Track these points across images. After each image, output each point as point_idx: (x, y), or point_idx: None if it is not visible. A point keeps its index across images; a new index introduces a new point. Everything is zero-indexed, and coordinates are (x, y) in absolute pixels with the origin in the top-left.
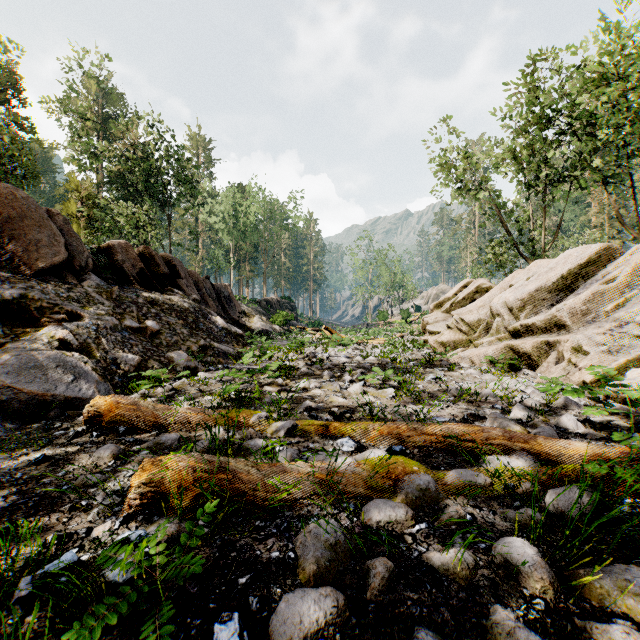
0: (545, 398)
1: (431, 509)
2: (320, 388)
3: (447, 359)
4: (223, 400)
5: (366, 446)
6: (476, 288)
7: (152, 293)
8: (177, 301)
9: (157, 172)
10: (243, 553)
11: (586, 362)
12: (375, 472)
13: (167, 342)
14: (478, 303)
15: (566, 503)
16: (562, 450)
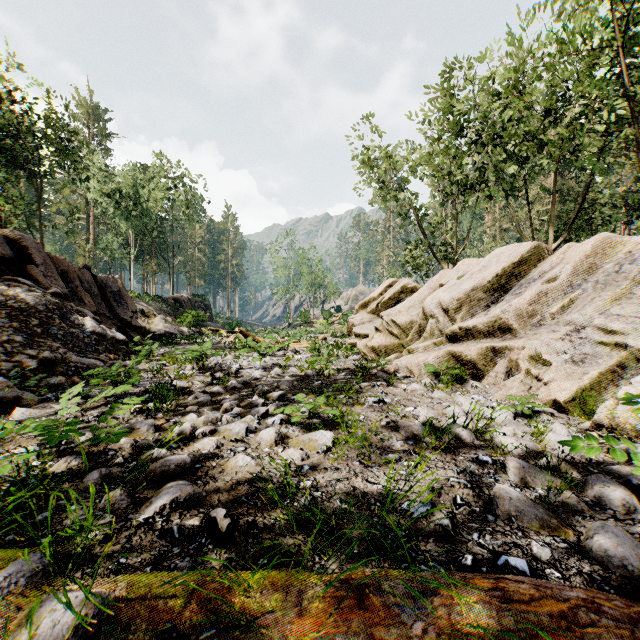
0: (527, 431)
1: None
2: (211, 435)
3: (382, 368)
4: None
5: None
6: (402, 288)
7: None
8: (17, 295)
9: (22, 132)
10: None
11: (552, 375)
12: None
13: None
14: (407, 303)
15: None
16: None
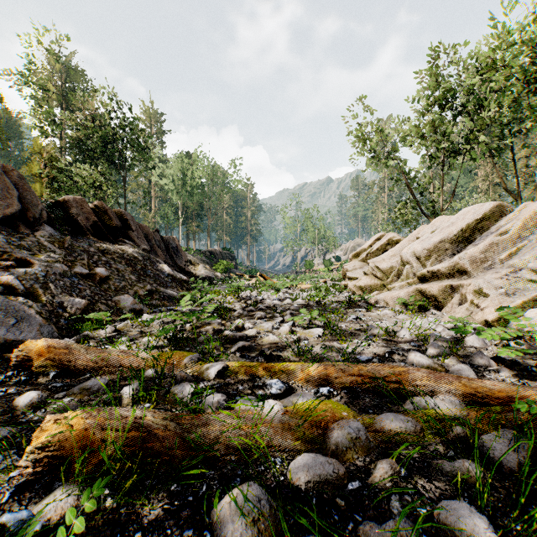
0: (454, 336)
1: (363, 461)
2: (253, 328)
3: (365, 301)
4: (160, 341)
5: (294, 387)
6: (388, 240)
7: (104, 243)
8: (127, 250)
9: (114, 139)
10: (150, 532)
11: (487, 303)
12: (303, 418)
13: (115, 287)
14: (390, 253)
15: (502, 452)
16: (486, 391)
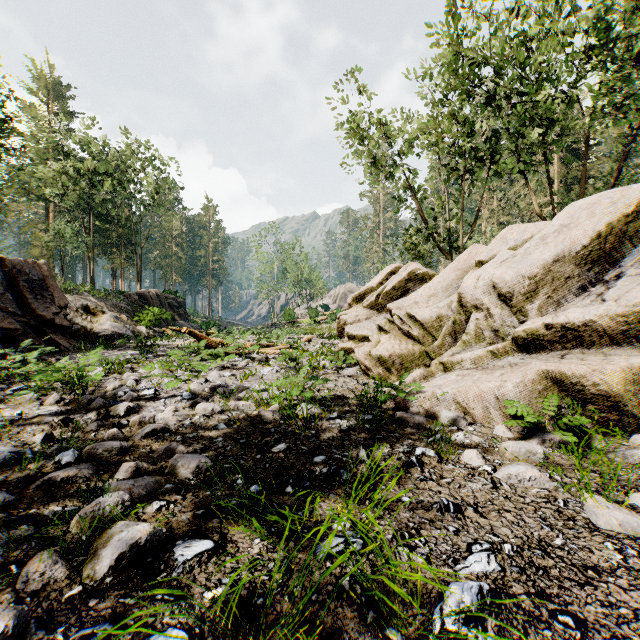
0: None
1: None
2: None
3: (406, 401)
4: None
5: None
6: (409, 274)
7: None
8: None
9: None
10: None
11: None
12: None
13: None
14: (426, 291)
15: None
16: None
